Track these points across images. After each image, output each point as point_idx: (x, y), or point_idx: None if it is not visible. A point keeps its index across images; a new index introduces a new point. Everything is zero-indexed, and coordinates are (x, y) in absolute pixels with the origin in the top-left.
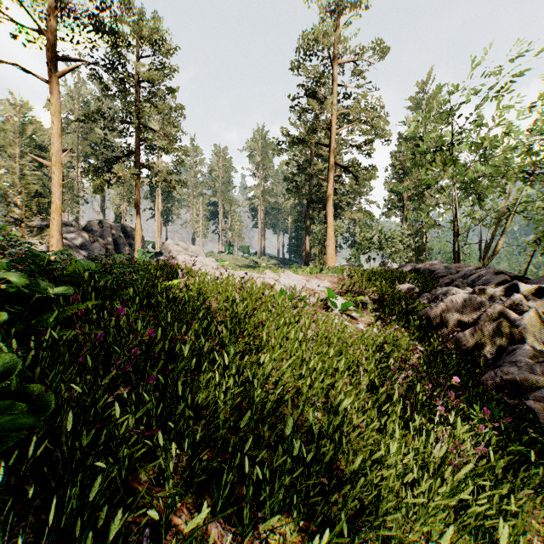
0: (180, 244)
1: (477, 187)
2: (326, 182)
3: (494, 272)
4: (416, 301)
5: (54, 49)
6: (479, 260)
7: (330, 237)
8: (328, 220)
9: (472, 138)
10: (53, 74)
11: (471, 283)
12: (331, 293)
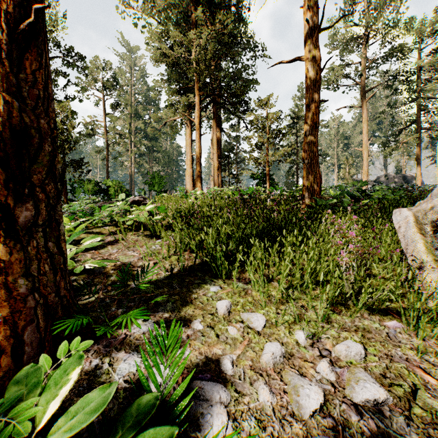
0: None
1: None
2: None
3: None
4: None
5: (364, 88)
6: None
7: None
8: None
9: None
10: (364, 101)
11: None
12: None
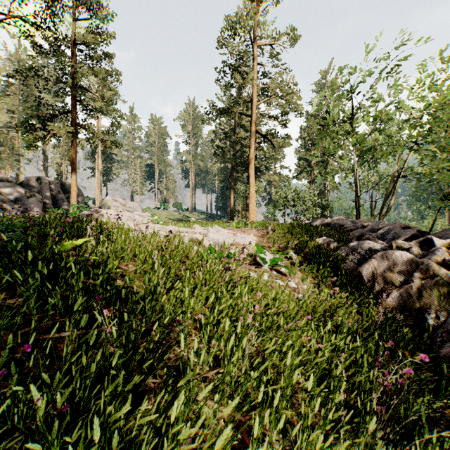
0: (118, 200)
1: (373, 155)
2: (249, 147)
3: (401, 227)
4: (336, 254)
5: None
6: (371, 216)
7: (252, 195)
8: (250, 180)
9: (375, 110)
10: None
11: (381, 236)
12: (260, 248)
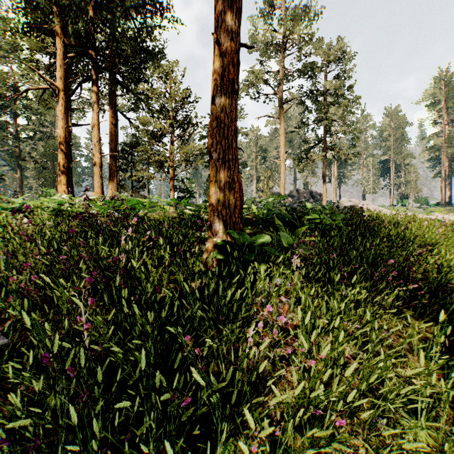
0: (352, 200)
1: None
2: None
3: None
4: None
5: (282, 99)
6: None
7: None
8: None
9: None
10: (281, 113)
11: None
12: None
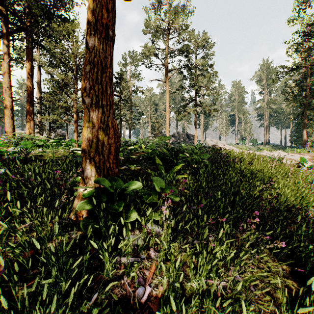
0: (213, 140)
1: None
2: None
3: None
4: None
5: (167, 69)
6: None
7: None
8: None
9: None
10: (167, 78)
11: None
12: (302, 159)
